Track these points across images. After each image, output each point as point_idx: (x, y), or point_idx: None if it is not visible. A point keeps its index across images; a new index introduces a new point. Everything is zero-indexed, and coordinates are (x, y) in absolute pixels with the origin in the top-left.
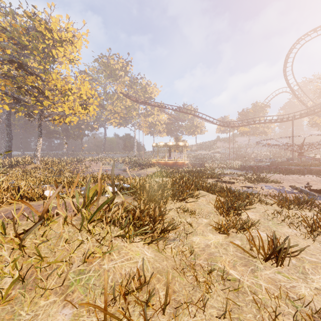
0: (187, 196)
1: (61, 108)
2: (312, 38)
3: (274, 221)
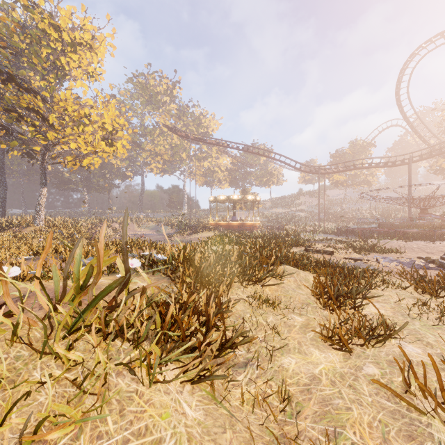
0: (265, 275)
1: (74, 144)
2: (437, 46)
3: (423, 320)
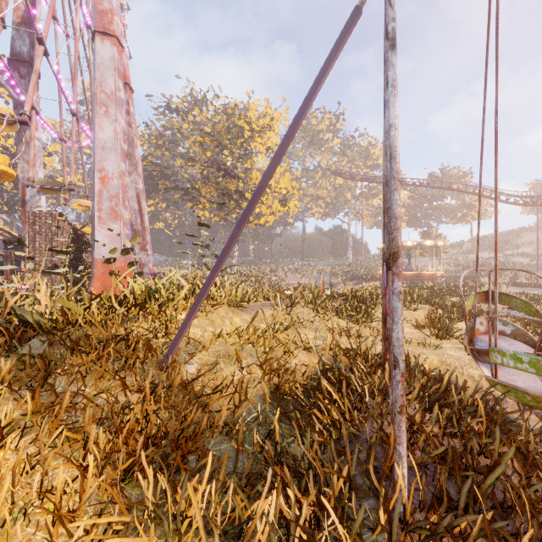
0: None
1: (258, 209)
2: None
3: None
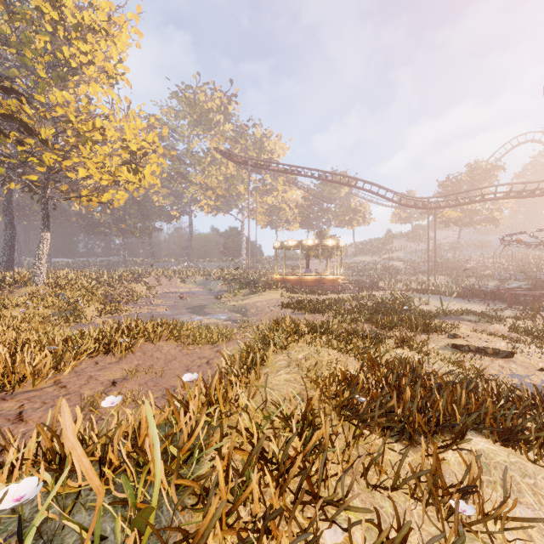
0: None
1: (84, 170)
2: None
3: None
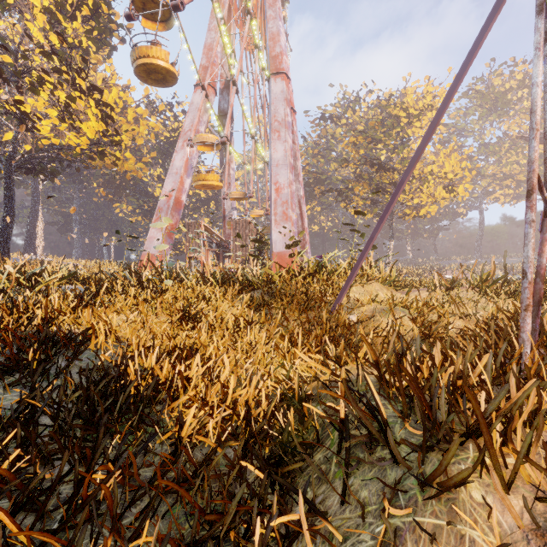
0: None
1: (417, 199)
2: None
3: None
